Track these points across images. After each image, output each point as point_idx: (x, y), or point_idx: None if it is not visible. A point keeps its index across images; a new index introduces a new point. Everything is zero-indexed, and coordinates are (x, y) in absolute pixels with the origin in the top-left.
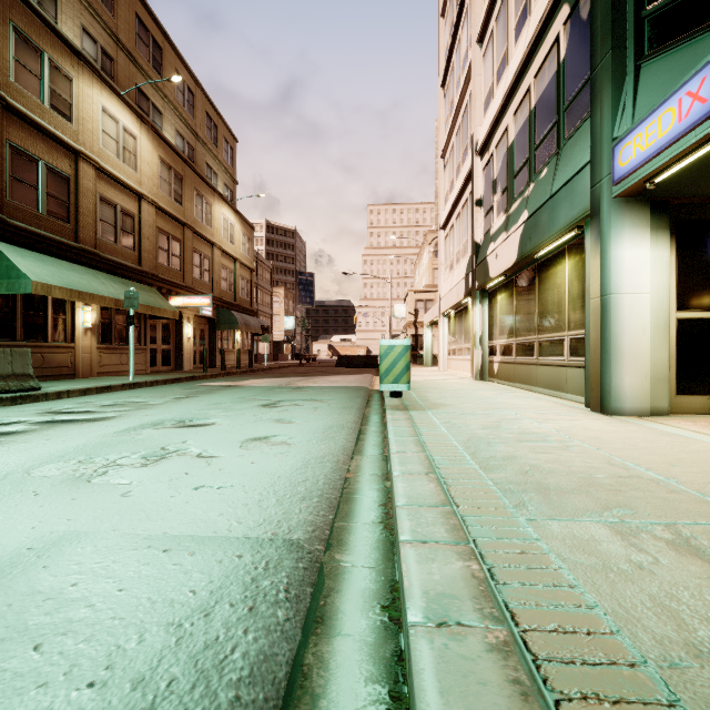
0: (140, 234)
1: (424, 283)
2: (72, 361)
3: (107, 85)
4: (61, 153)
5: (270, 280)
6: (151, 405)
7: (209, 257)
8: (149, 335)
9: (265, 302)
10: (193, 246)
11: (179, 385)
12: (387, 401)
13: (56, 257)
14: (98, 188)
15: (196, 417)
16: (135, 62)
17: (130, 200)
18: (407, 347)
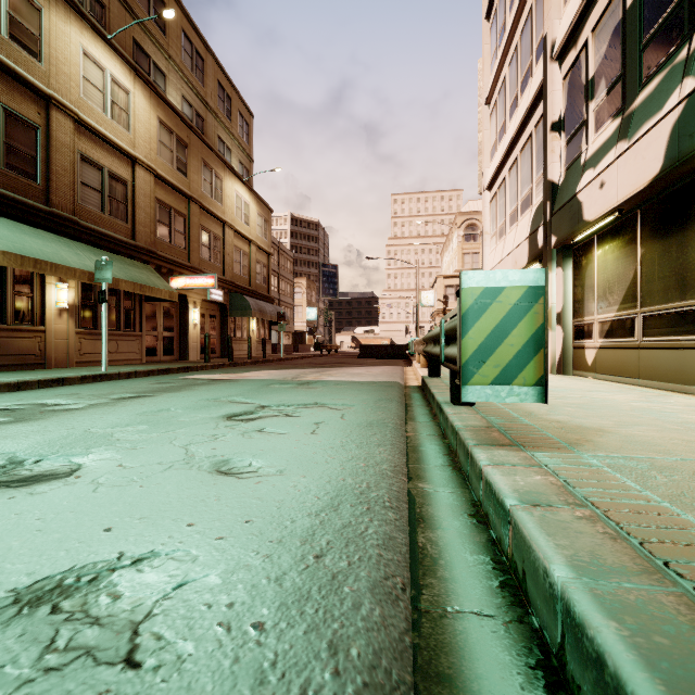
0: (133, 204)
1: (452, 270)
2: (41, 347)
3: (89, 25)
4: (26, 97)
5: (292, 270)
6: (53, 412)
7: (219, 237)
8: (145, 320)
9: (287, 292)
10: (201, 223)
11: (157, 378)
12: (453, 414)
13: (17, 221)
14: (78, 144)
15: (69, 448)
16: (132, 13)
17: (121, 163)
18: (536, 290)
